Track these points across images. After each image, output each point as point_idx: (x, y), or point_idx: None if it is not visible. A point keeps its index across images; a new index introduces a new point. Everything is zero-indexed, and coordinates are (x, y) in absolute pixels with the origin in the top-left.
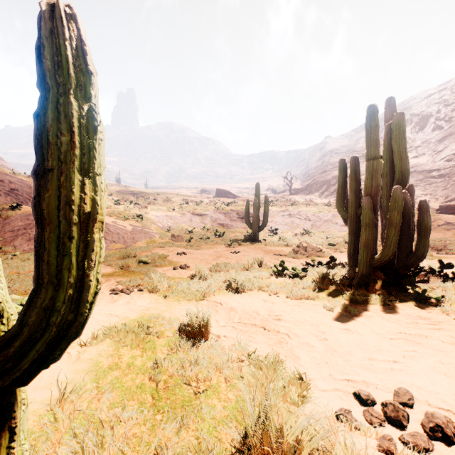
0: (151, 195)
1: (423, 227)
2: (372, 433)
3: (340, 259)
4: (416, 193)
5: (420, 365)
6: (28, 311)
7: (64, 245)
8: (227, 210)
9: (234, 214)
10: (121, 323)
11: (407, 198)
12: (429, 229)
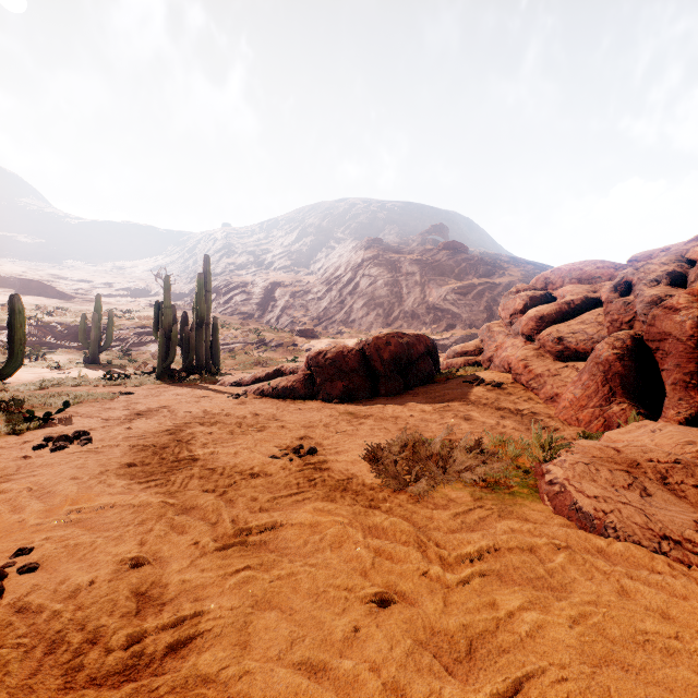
0: None
1: (191, 346)
2: (109, 394)
3: None
4: (299, 314)
5: (144, 390)
6: (9, 363)
7: (20, 348)
8: (49, 322)
9: (63, 328)
10: None
11: (187, 331)
12: (194, 347)
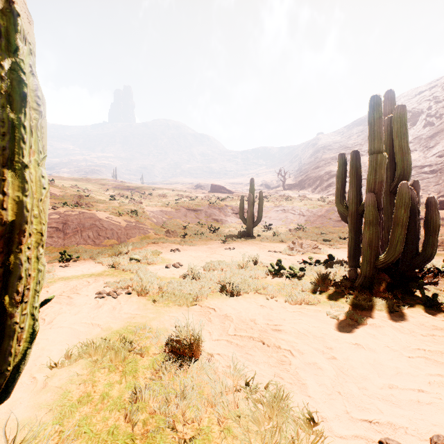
0: (147, 190)
1: (431, 225)
2: None
3: (336, 256)
4: None
5: None
6: None
7: None
8: (222, 205)
9: (229, 209)
10: (102, 335)
11: (413, 195)
12: (437, 228)
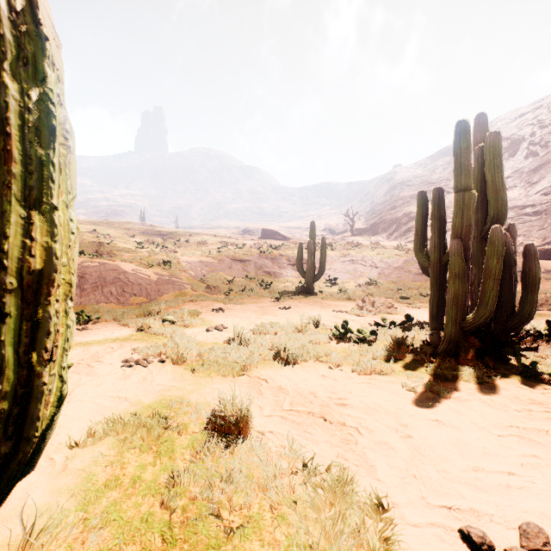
0: (183, 236)
1: (530, 279)
2: None
3: (416, 317)
4: None
5: (548, 481)
6: None
7: None
8: (275, 254)
9: (284, 260)
10: (131, 410)
11: (508, 241)
12: (537, 281)
